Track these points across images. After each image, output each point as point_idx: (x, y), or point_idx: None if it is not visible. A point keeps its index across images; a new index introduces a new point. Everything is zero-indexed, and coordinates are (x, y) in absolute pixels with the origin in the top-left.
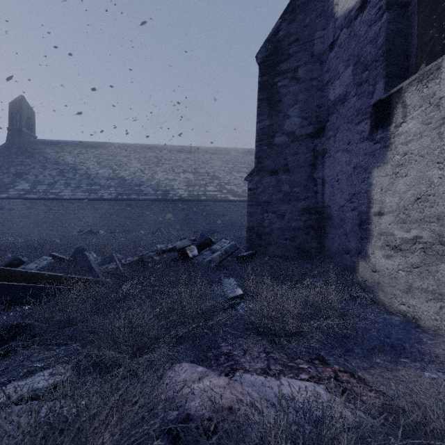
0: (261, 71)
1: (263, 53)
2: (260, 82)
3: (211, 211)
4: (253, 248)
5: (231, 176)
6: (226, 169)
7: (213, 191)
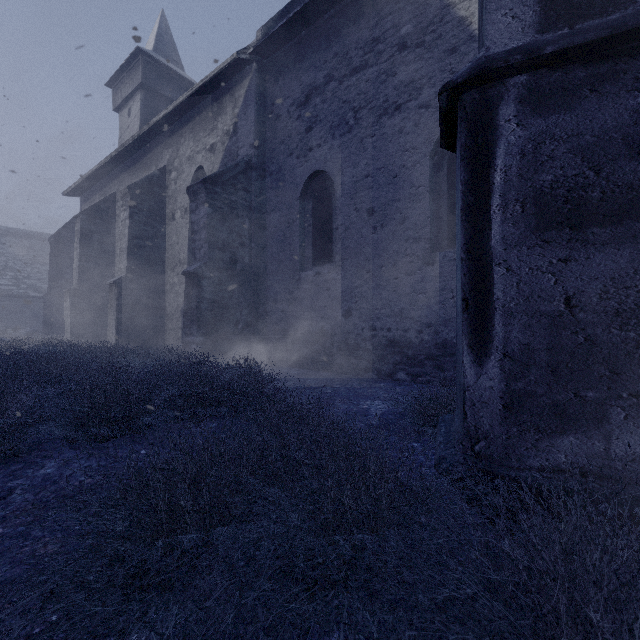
0: (52, 247)
1: (53, 240)
2: (51, 252)
3: (5, 307)
4: (47, 331)
5: (33, 269)
6: (25, 259)
7: (7, 285)
